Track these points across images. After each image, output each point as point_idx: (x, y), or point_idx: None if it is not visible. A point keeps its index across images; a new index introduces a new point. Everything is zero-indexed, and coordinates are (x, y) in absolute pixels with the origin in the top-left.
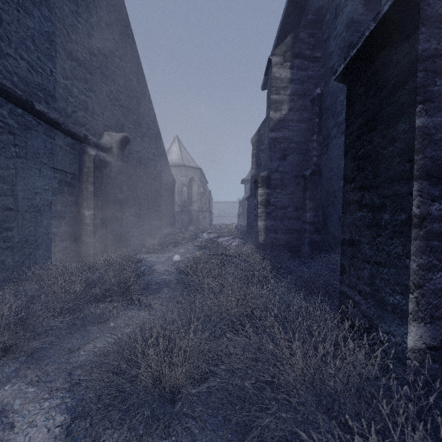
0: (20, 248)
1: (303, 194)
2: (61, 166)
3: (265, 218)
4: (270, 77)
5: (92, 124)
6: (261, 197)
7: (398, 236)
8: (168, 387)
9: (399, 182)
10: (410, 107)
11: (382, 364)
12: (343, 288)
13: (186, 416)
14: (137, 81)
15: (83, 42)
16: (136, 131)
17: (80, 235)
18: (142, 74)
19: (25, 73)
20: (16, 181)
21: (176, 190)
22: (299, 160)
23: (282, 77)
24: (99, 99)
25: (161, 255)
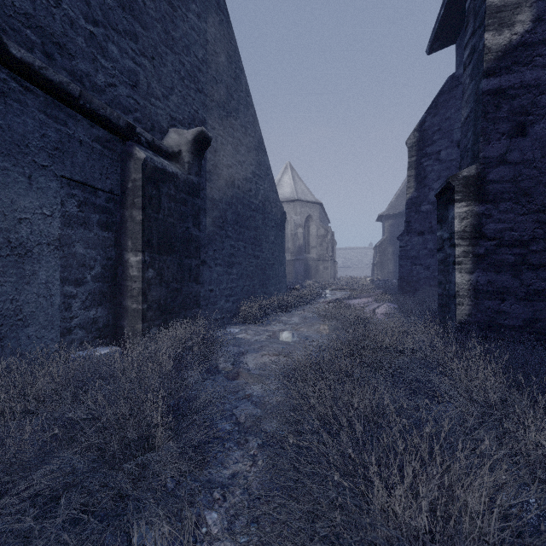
0: None
1: None
2: (81, 175)
3: (472, 267)
4: None
5: (148, 112)
6: (462, 222)
7: None
8: None
9: None
10: None
11: None
12: None
13: None
14: (227, 59)
15: None
16: (225, 135)
17: (122, 296)
18: (235, 49)
19: None
20: None
21: (288, 233)
22: None
23: None
24: (161, 73)
25: (261, 327)
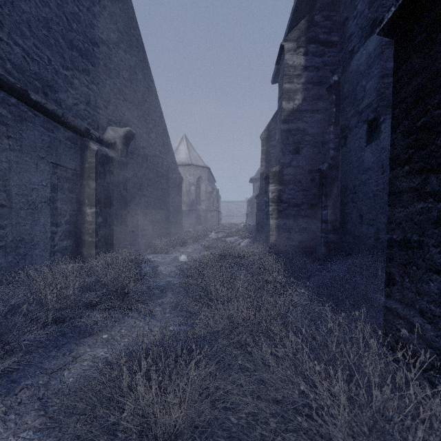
0: (14, 247)
1: (318, 190)
2: (60, 161)
3: (277, 216)
4: (282, 65)
5: (95, 118)
6: (272, 194)
7: None
8: (161, 438)
9: None
10: None
11: None
12: (391, 304)
13: None
14: (143, 76)
15: (85, 32)
16: (142, 127)
17: (81, 234)
18: (148, 68)
19: (19, 60)
20: (10, 176)
21: (184, 190)
22: (314, 154)
23: (296, 64)
24: (102, 92)
25: (167, 255)
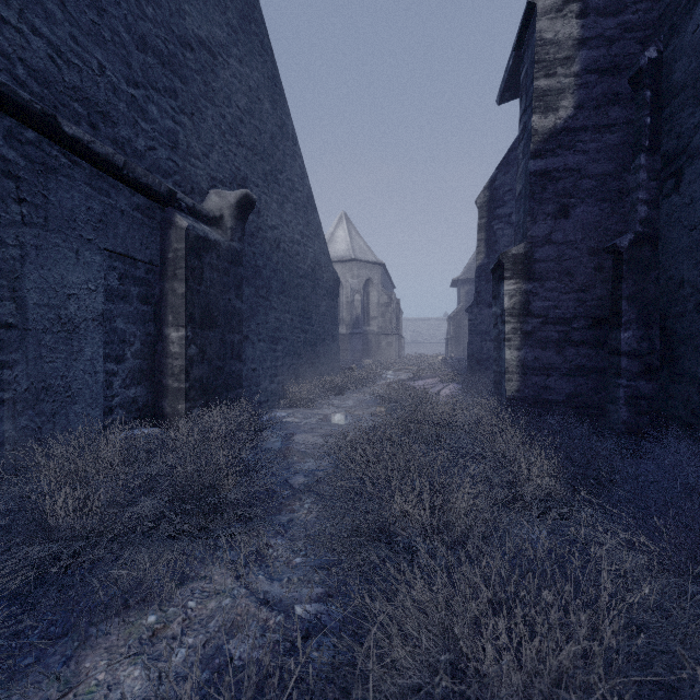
0: (32, 402)
1: (612, 289)
2: (123, 247)
3: (521, 344)
4: (530, 45)
5: (187, 174)
6: (511, 300)
7: None
8: None
9: None
10: None
11: None
12: None
13: None
14: (272, 105)
15: (169, 23)
16: (270, 192)
17: (162, 375)
18: (281, 92)
19: (43, 63)
20: (23, 272)
21: (343, 301)
22: (601, 215)
23: (561, 38)
24: (200, 130)
25: (311, 411)
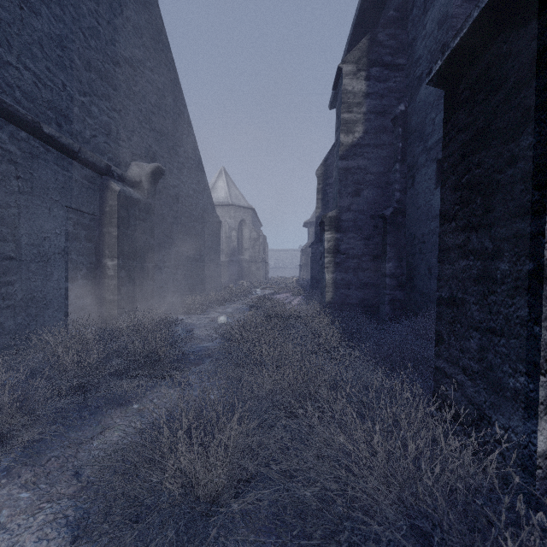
0: (24, 307)
1: (382, 239)
2: (76, 204)
3: (334, 270)
4: (340, 91)
5: (117, 152)
6: (328, 243)
7: (522, 294)
8: (203, 497)
9: (523, 218)
10: (540, 111)
11: (498, 473)
12: (440, 363)
13: (225, 543)
14: (174, 99)
15: (105, 49)
16: (172, 161)
17: (101, 290)
18: (180, 90)
19: (30, 87)
20: (19, 223)
21: (223, 236)
22: (377, 196)
23: (356, 91)
24: (125, 121)
25: (203, 316)
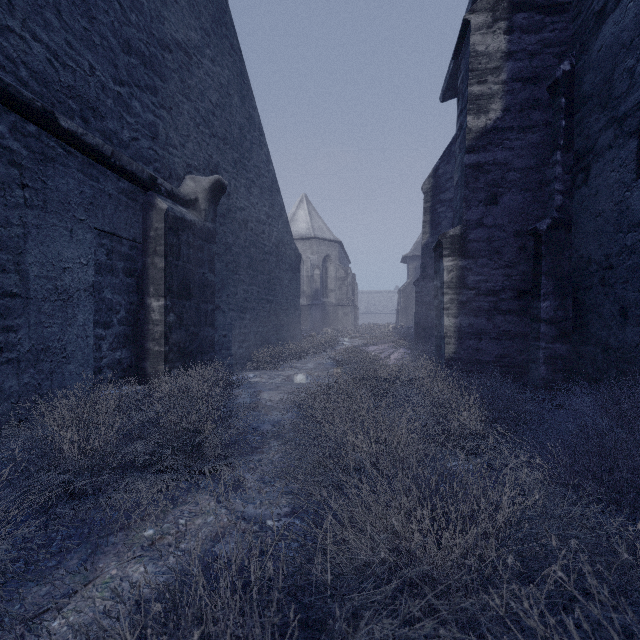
0: (33, 361)
1: (533, 266)
2: (110, 226)
3: (457, 312)
4: (465, 56)
5: (166, 162)
6: (449, 274)
7: None
8: None
9: None
10: None
11: None
12: None
13: None
14: (241, 99)
15: (150, 28)
16: (238, 177)
17: (144, 339)
18: (248, 88)
19: (42, 65)
20: (26, 248)
21: (304, 275)
22: (524, 203)
23: (491, 51)
24: (178, 123)
25: (276, 372)
